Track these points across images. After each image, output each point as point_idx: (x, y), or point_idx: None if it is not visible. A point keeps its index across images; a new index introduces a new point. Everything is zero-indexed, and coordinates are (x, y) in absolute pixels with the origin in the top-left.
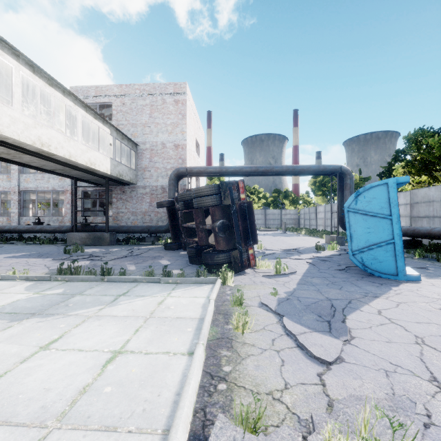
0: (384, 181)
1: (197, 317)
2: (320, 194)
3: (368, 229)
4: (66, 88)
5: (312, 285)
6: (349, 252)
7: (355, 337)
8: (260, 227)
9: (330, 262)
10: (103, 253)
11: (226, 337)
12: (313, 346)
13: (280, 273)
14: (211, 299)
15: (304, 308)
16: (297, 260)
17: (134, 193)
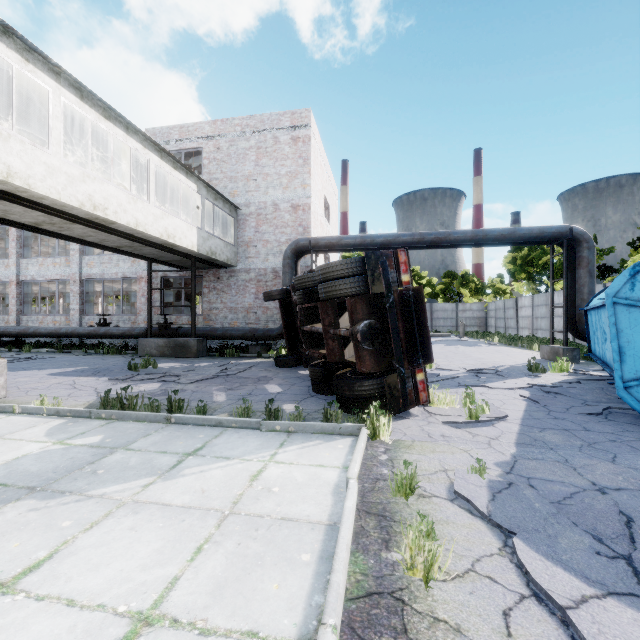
0: None
1: (323, 520)
2: (523, 278)
3: None
4: (130, 122)
5: (548, 449)
6: (616, 382)
7: None
8: None
9: (565, 396)
10: (184, 371)
11: (387, 594)
12: None
13: (477, 420)
14: (352, 478)
15: (552, 511)
16: (500, 390)
17: (232, 279)
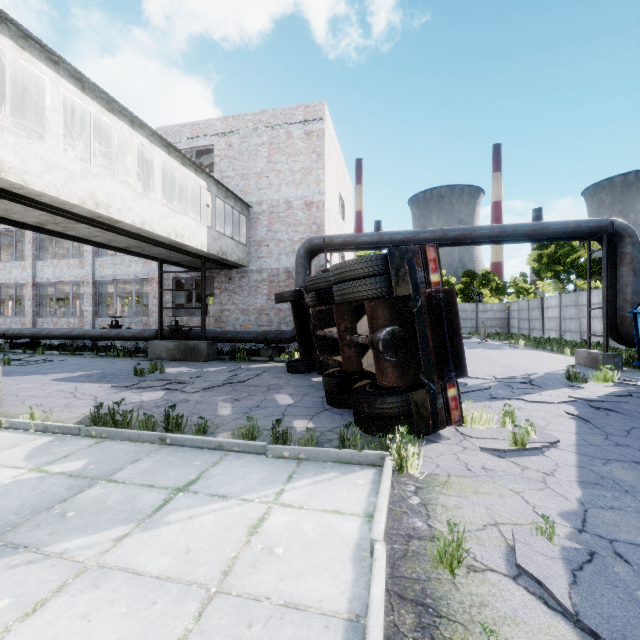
0: None
1: (340, 610)
2: (549, 277)
3: None
4: (135, 115)
5: (623, 491)
6: None
7: None
8: None
9: (619, 413)
10: (191, 377)
11: None
12: None
13: (523, 447)
14: (378, 540)
15: None
16: (539, 404)
17: (244, 280)
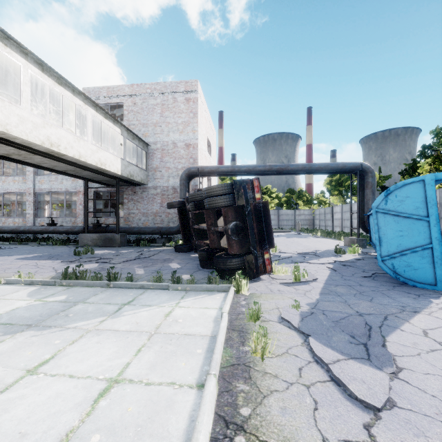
0: (420, 178)
1: (208, 334)
2: (336, 194)
3: (400, 232)
4: (76, 87)
5: (337, 295)
6: (377, 258)
7: (403, 368)
8: (273, 227)
9: (353, 267)
10: (113, 255)
11: (242, 364)
12: (353, 382)
13: (299, 281)
14: (224, 312)
15: (332, 325)
16: (316, 264)
17: (145, 193)
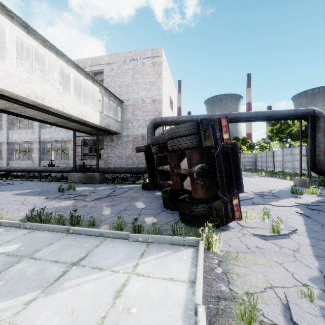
0: None
1: None
2: (276, 140)
3: None
4: (58, 49)
5: None
6: None
7: None
8: None
9: (324, 212)
10: (89, 192)
11: None
12: None
13: (278, 234)
14: (199, 304)
15: None
16: (280, 207)
17: (120, 141)
